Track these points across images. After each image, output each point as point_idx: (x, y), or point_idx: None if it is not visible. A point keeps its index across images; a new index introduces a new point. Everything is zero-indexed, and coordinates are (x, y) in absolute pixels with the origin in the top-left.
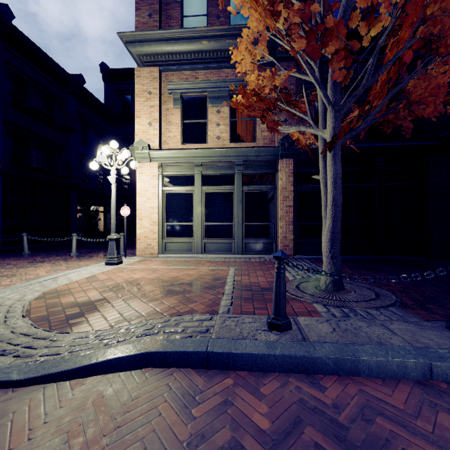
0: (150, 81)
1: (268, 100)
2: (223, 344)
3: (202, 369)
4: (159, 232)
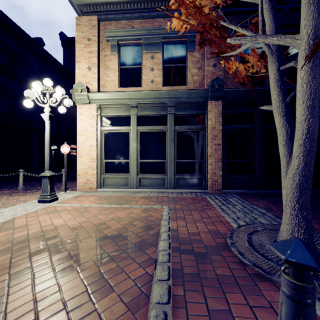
0: (89, 28)
1: (209, 16)
2: None
3: None
4: (98, 168)
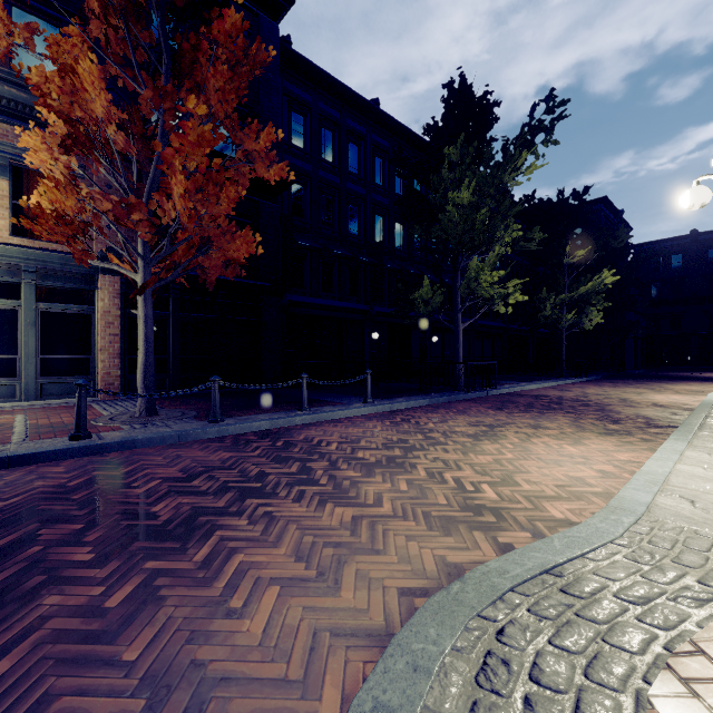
0: None
1: (76, 225)
2: (25, 451)
3: (4, 469)
4: None
